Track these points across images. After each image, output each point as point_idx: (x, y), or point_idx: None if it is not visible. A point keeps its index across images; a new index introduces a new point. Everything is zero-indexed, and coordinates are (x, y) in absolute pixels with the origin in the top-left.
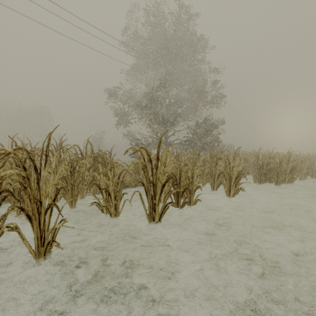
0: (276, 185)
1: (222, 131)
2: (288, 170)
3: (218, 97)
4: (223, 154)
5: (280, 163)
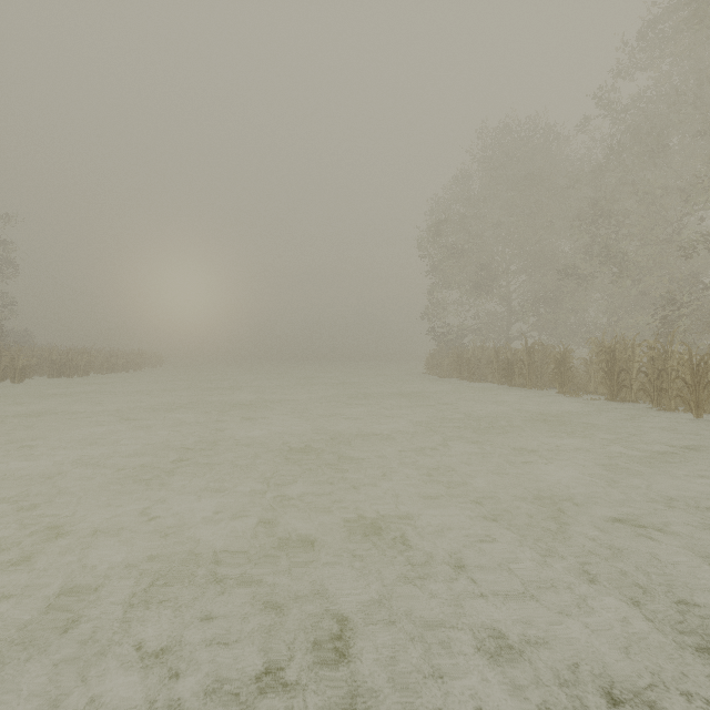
0: (70, 378)
1: (12, 314)
2: (83, 365)
3: (5, 260)
4: (12, 350)
5: (72, 359)
